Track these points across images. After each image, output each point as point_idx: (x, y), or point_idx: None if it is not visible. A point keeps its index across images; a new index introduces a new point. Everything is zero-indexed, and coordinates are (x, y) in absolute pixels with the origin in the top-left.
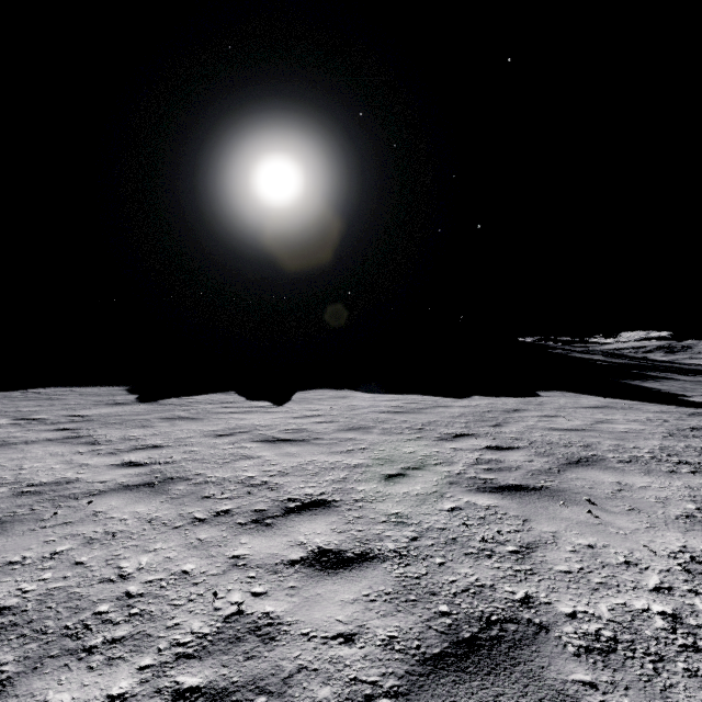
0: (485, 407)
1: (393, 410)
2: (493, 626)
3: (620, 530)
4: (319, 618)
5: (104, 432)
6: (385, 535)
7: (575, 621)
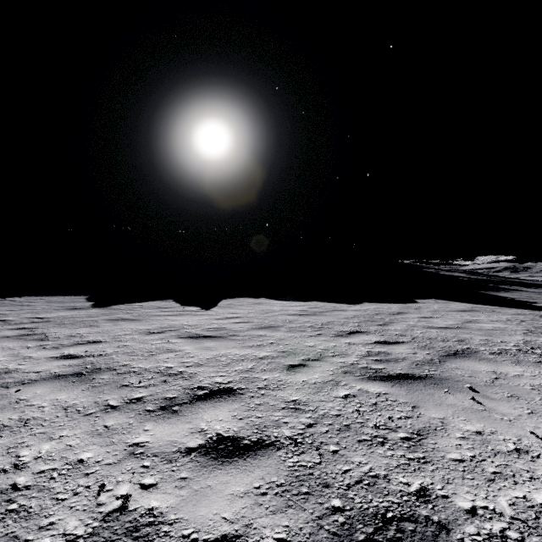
0: (374, 311)
1: (298, 313)
2: (389, 526)
3: (504, 416)
4: (205, 515)
5: (56, 331)
6: (283, 422)
7: (476, 519)
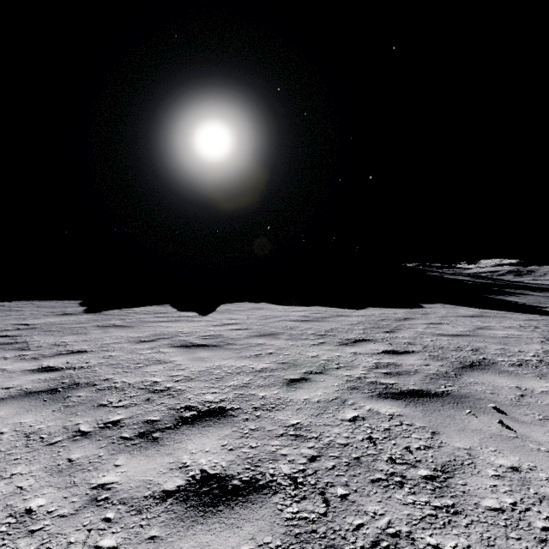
0: (379, 316)
1: (300, 319)
2: None
3: (540, 445)
4: None
5: (40, 339)
6: (280, 454)
7: None
